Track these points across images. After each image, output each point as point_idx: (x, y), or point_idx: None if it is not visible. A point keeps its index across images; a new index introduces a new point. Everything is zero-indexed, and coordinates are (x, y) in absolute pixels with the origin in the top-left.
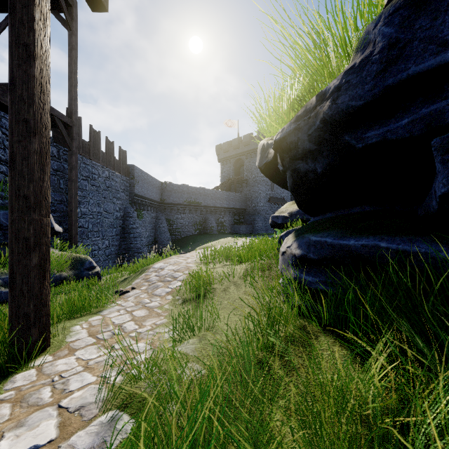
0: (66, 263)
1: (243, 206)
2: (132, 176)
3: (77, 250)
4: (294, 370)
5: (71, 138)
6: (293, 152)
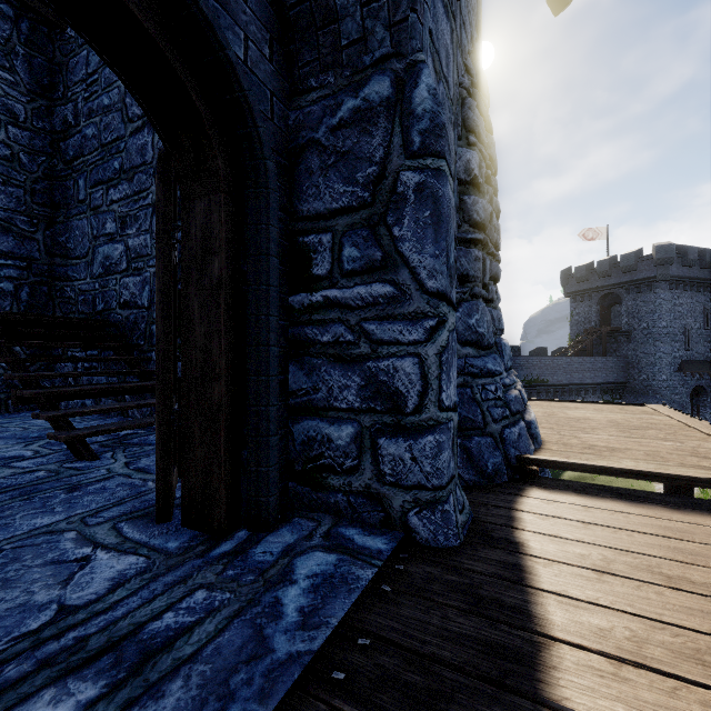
0: None
1: (621, 378)
2: None
3: None
4: None
5: None
6: None
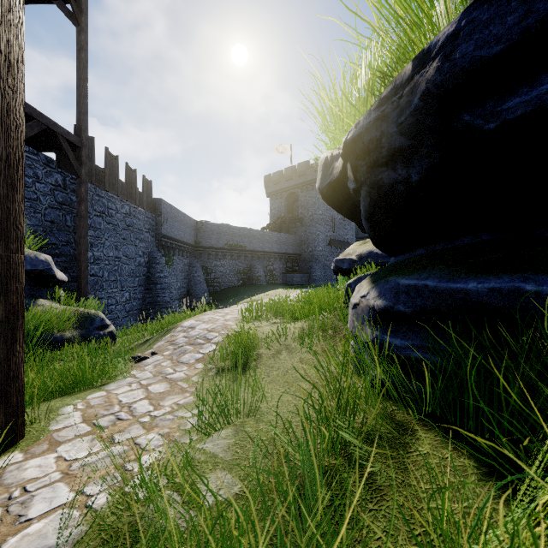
0: (70, 320)
1: (298, 251)
2: (160, 212)
3: (87, 304)
4: (382, 489)
5: (80, 162)
6: (373, 156)
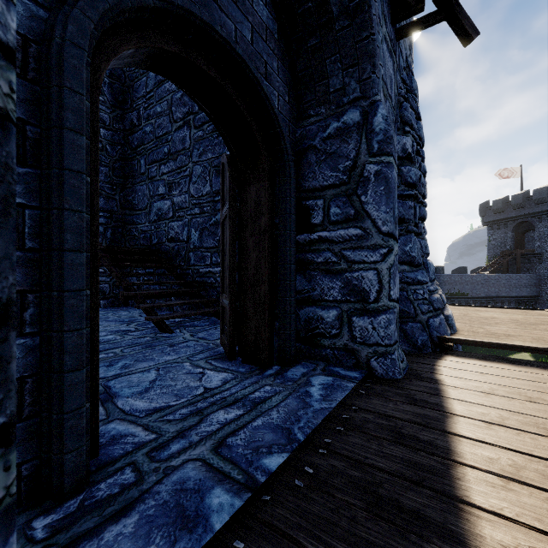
0: None
1: (534, 292)
2: None
3: None
4: None
5: None
6: None
